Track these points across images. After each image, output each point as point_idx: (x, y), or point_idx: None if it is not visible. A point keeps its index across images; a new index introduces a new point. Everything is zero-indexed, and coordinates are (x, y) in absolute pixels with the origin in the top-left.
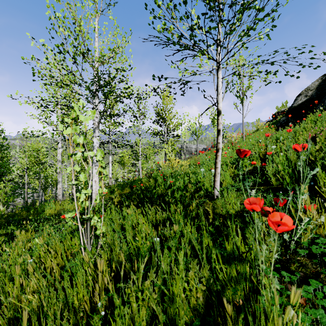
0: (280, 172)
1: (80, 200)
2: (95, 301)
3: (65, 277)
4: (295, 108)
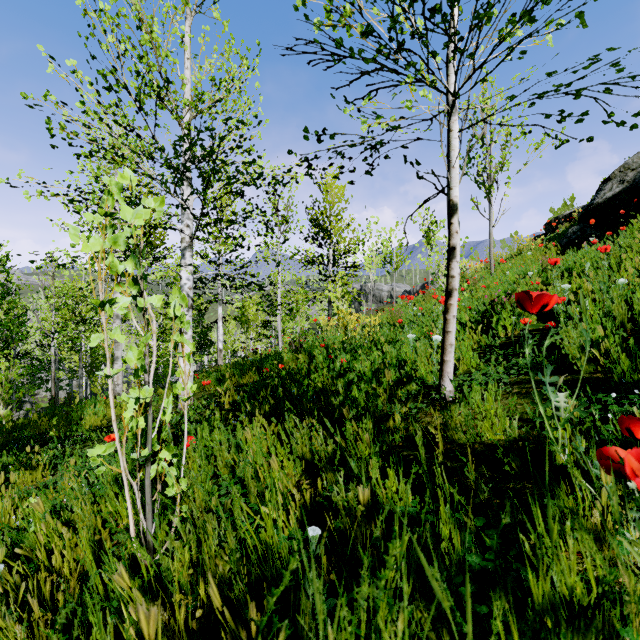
0: (596, 343)
1: (126, 416)
2: None
3: None
4: (598, 208)
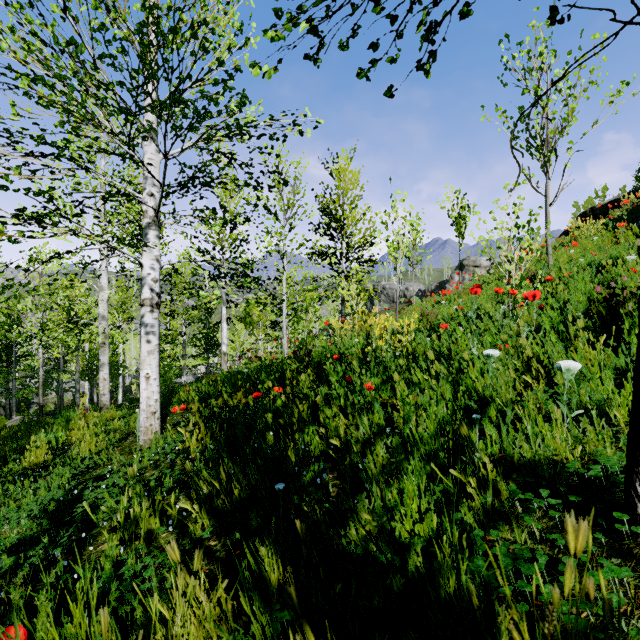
0: None
1: None
2: None
3: None
4: None
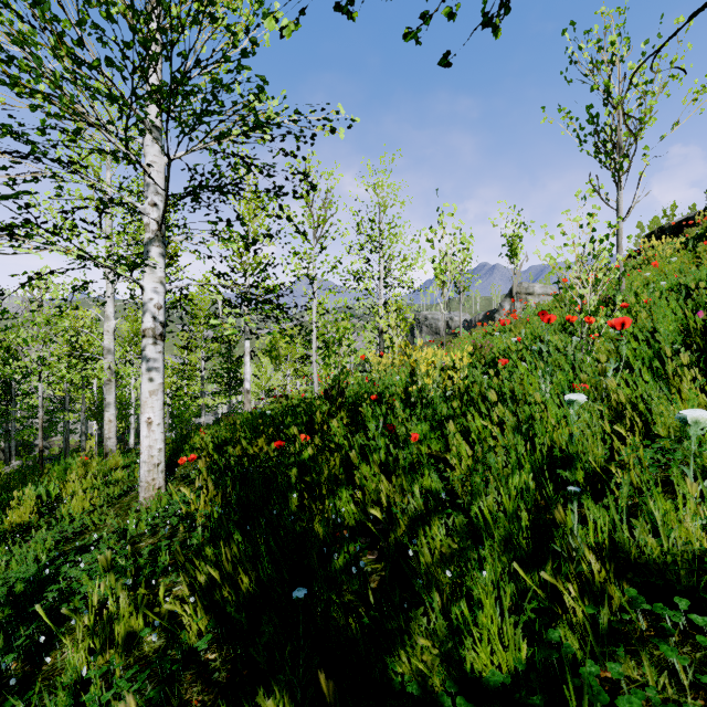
0: None
1: None
2: None
3: None
4: None
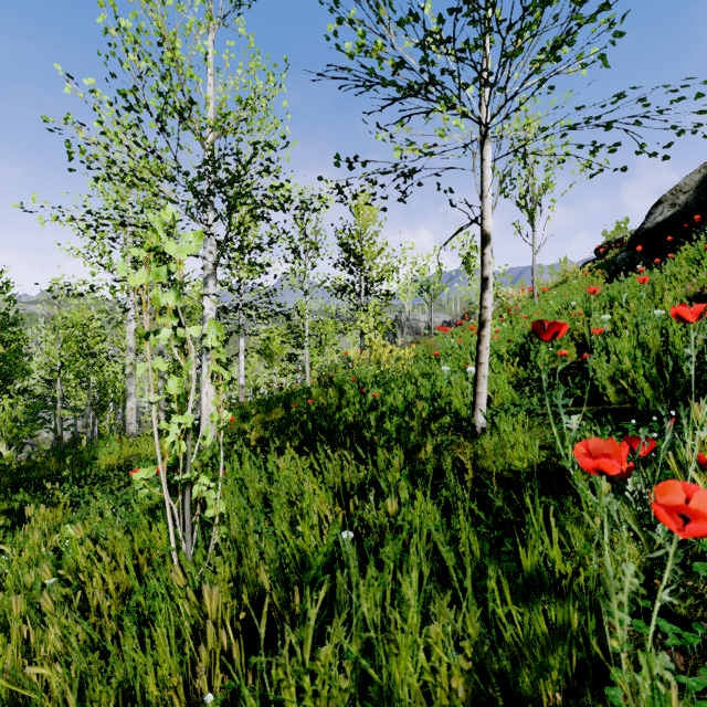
0: (626, 374)
1: (168, 440)
2: (198, 690)
3: (126, 629)
4: (648, 233)
